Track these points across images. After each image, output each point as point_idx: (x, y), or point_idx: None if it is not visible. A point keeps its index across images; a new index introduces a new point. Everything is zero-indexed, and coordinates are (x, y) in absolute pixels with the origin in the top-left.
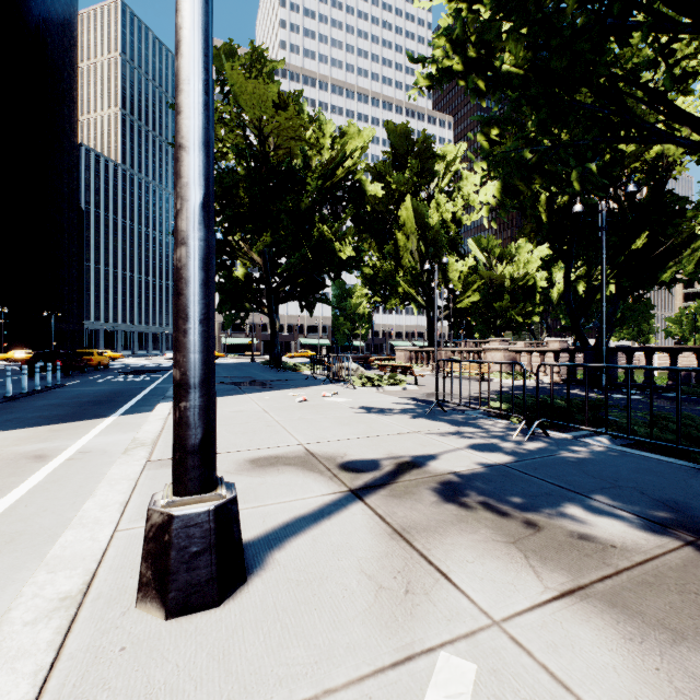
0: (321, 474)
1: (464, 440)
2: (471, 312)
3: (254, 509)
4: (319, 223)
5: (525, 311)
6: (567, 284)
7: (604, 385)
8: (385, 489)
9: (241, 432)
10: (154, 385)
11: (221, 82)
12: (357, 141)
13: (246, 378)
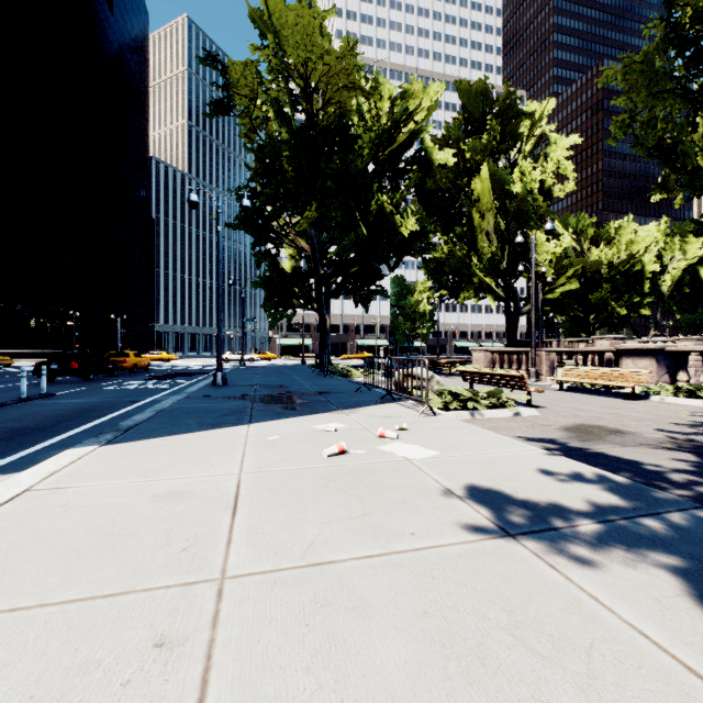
0: None
1: None
2: (565, 304)
3: None
4: (376, 189)
5: (629, 303)
6: None
7: None
8: None
9: None
10: (156, 397)
11: (264, 46)
12: (421, 97)
13: (276, 389)
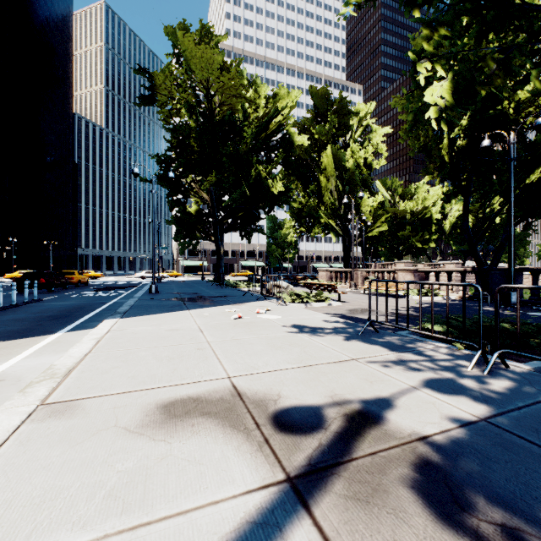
0: (247, 436)
1: (414, 373)
2: (380, 239)
3: (130, 534)
4: (255, 165)
5: (423, 238)
6: (465, 215)
7: (512, 302)
8: (340, 477)
9: (167, 358)
10: (115, 300)
11: (177, 54)
12: (286, 100)
13: (193, 295)
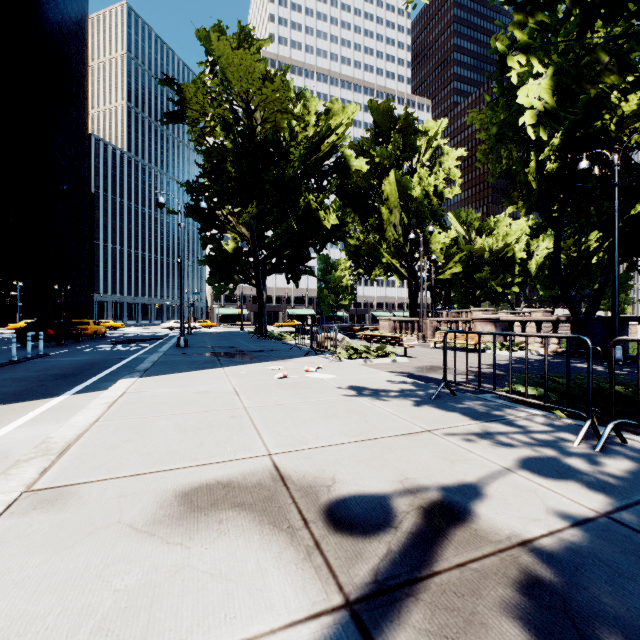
0: (291, 537)
1: (505, 449)
2: (453, 283)
3: None
4: (304, 194)
5: (504, 282)
6: (556, 253)
7: (617, 358)
8: (418, 602)
9: (193, 428)
10: (136, 355)
11: (210, 62)
12: (341, 116)
13: (229, 349)
